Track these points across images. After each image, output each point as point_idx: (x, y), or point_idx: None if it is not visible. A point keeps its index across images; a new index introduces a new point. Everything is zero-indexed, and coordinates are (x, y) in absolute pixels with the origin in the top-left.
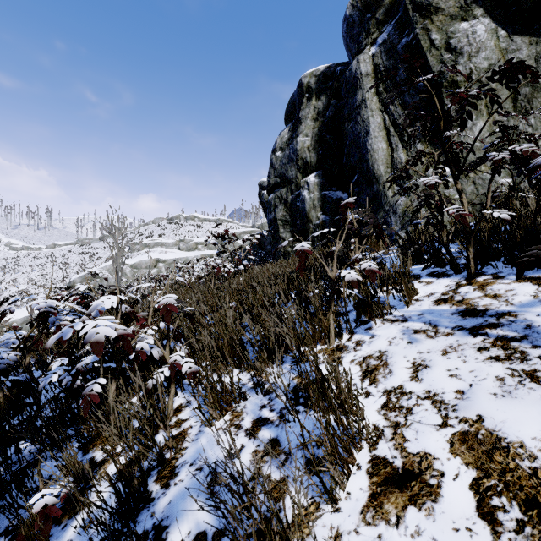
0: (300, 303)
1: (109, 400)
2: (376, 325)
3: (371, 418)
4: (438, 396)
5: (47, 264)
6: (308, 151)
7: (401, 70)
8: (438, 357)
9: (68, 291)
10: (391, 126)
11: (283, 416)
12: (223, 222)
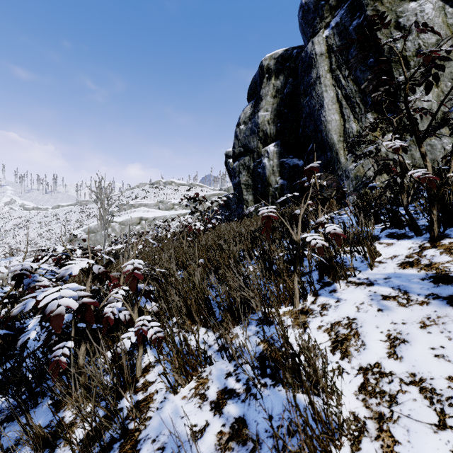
0: (264, 263)
1: (79, 360)
2: (340, 288)
3: (348, 403)
4: (426, 383)
5: (53, 221)
6: (268, 124)
7: (353, 49)
8: (416, 331)
9: (46, 252)
10: (344, 99)
11: (250, 389)
12: (195, 186)
